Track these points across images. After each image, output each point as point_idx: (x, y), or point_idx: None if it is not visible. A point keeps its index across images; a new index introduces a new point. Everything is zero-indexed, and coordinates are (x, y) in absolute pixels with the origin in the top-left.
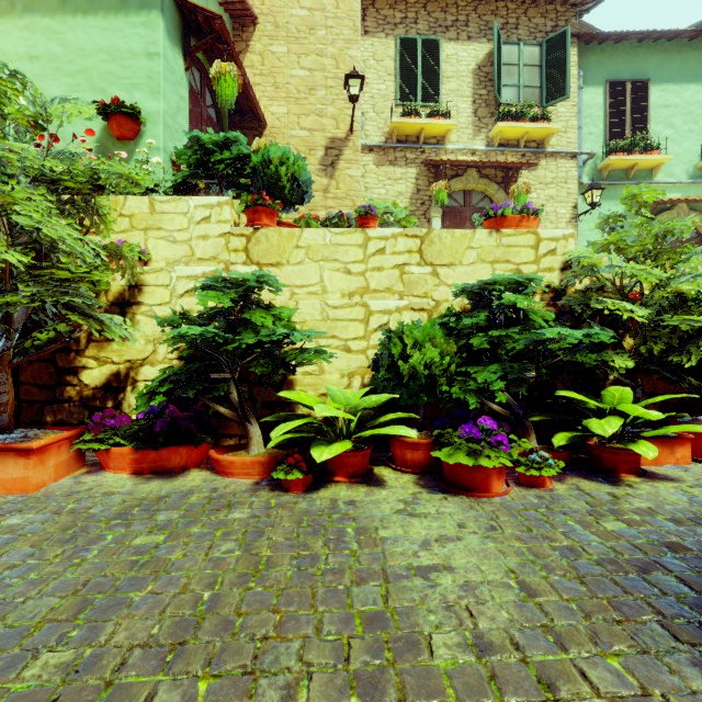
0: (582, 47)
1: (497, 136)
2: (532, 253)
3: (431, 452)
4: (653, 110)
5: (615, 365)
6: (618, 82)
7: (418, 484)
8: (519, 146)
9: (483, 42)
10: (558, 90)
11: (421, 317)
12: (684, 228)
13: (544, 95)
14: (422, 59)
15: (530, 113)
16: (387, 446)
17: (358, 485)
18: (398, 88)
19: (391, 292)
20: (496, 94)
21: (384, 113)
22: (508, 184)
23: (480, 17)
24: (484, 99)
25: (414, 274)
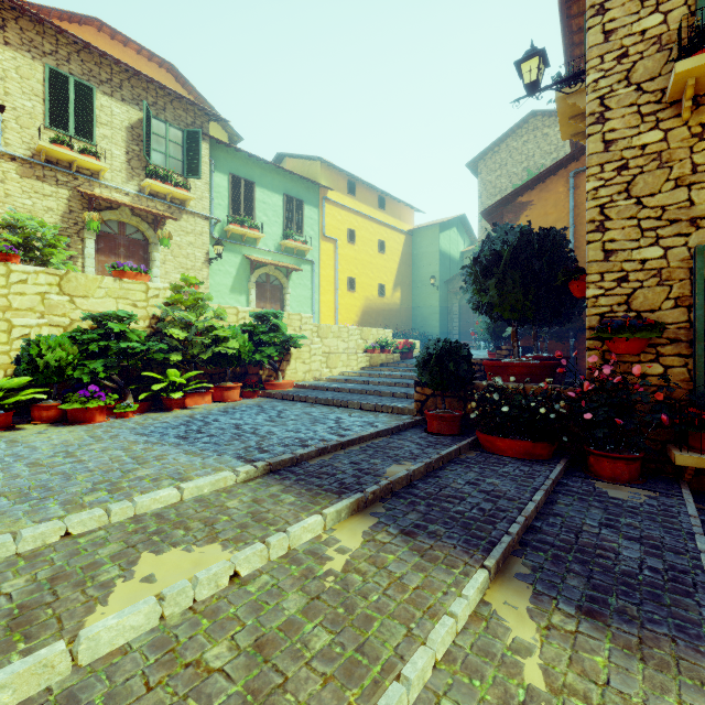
0: (215, 144)
1: (148, 188)
2: (144, 296)
3: (59, 406)
4: (257, 202)
5: (172, 359)
6: (237, 177)
7: (50, 426)
8: (166, 199)
9: (136, 108)
10: (195, 170)
11: (59, 331)
12: (209, 297)
13: (186, 169)
14: (76, 98)
15: (175, 178)
16: (29, 417)
17: (3, 432)
18: (48, 112)
19: (33, 311)
20: (146, 157)
21: (30, 129)
22: (157, 226)
23: (134, 87)
24: (137, 154)
25: (54, 300)
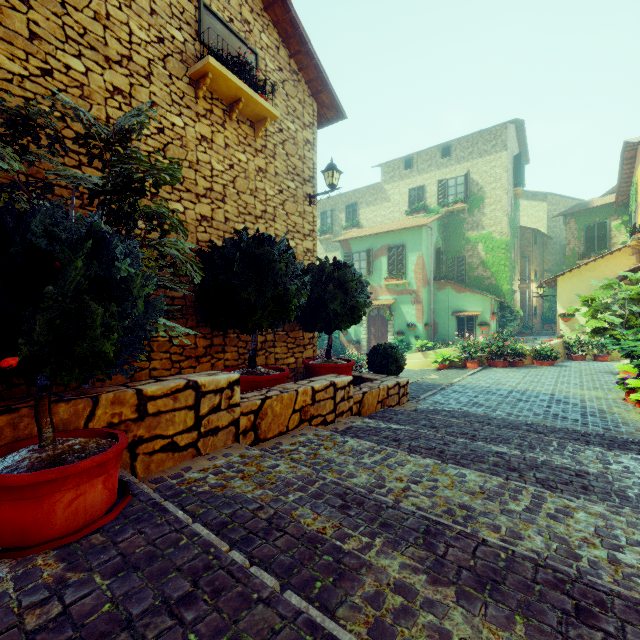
0: None
1: None
2: None
3: None
4: None
5: None
6: None
7: None
8: None
9: None
10: None
11: None
12: None
13: None
14: None
15: None
16: None
17: None
18: None
19: None
20: None
21: None
22: None
23: None
24: None
25: None
